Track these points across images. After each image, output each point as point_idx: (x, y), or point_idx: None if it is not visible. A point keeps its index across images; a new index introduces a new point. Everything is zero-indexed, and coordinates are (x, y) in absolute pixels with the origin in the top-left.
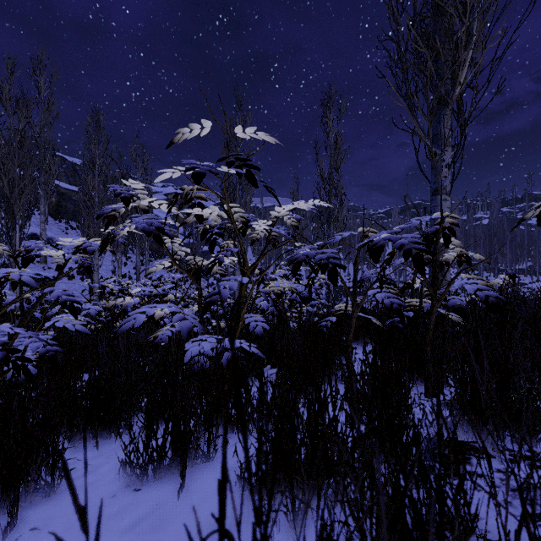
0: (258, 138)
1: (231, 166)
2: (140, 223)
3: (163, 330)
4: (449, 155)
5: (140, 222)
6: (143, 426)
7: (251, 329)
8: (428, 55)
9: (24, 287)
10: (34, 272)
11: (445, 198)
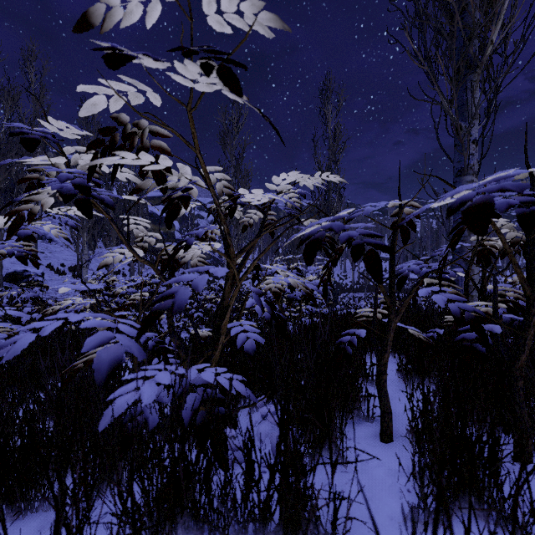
0: (244, 28)
1: (190, 54)
2: (58, 182)
3: None
4: (476, 129)
5: (59, 181)
6: None
7: (239, 344)
8: (455, 6)
9: (10, 284)
10: (21, 268)
11: (472, 179)
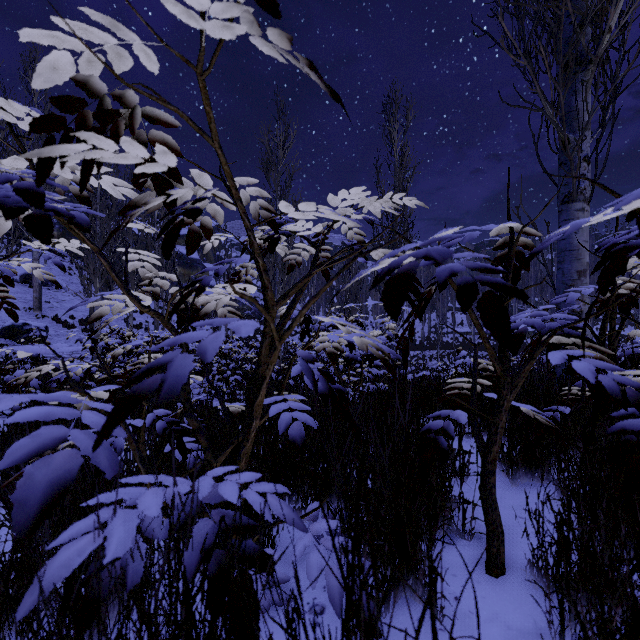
0: None
1: None
2: (2, 190)
3: None
4: (588, 143)
5: (3, 188)
6: None
7: (281, 428)
8: None
9: (7, 340)
10: (21, 321)
11: (583, 207)
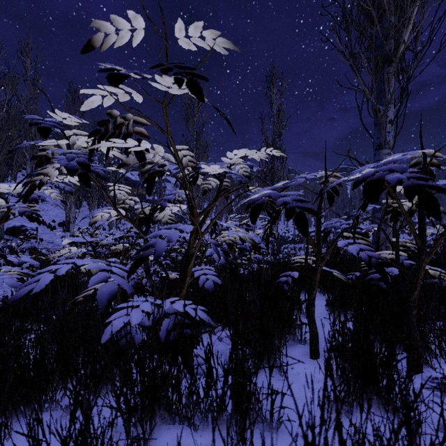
0: (206, 47)
1: (167, 71)
2: (64, 160)
3: (96, 287)
4: (392, 112)
5: (65, 159)
6: (68, 405)
7: (200, 283)
8: (374, 13)
9: (10, 237)
10: (19, 224)
11: (389, 152)
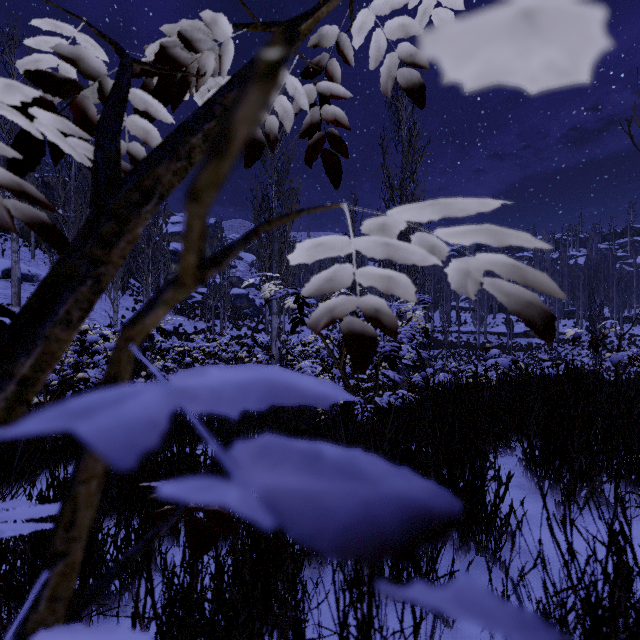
0: None
1: None
2: None
3: None
4: None
5: None
6: None
7: None
8: None
9: None
10: None
11: None
